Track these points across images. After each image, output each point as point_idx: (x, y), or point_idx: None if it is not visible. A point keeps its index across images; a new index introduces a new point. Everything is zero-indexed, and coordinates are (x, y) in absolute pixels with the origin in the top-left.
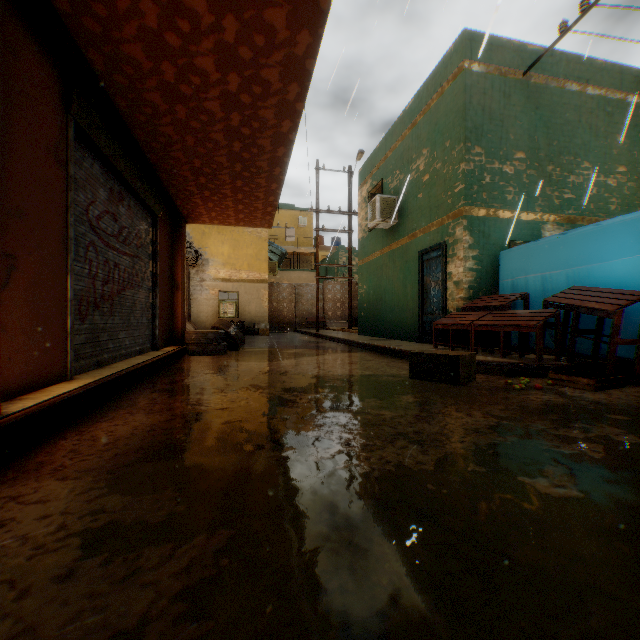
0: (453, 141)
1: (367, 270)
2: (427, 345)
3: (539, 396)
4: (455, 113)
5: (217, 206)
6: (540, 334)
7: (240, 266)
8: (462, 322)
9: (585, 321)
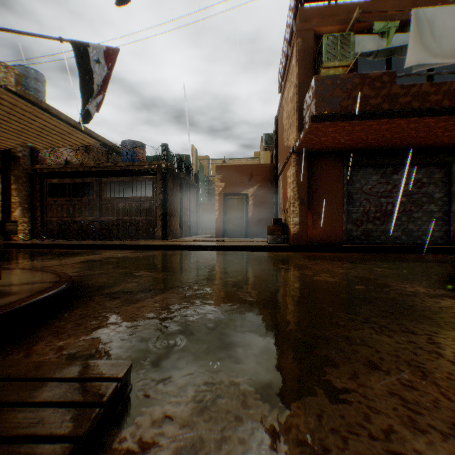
0: None
1: None
2: None
3: (420, 289)
4: None
5: None
6: None
7: None
8: None
9: None
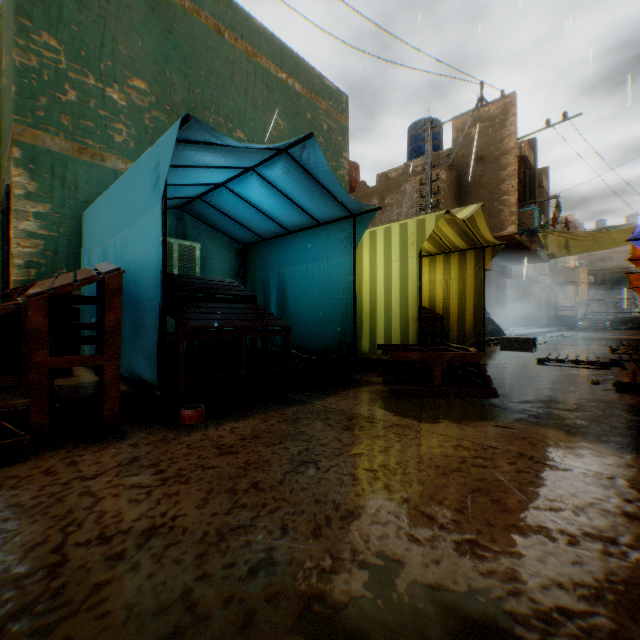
0: (13, 15)
1: None
2: None
3: None
4: None
5: None
6: None
7: None
8: None
9: (126, 321)
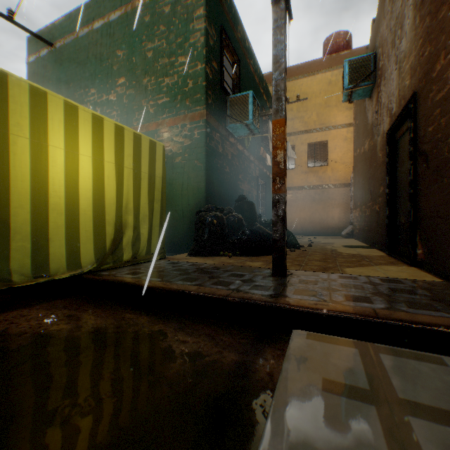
0: None
1: None
2: None
3: None
4: None
5: None
6: None
7: None
8: None
9: None
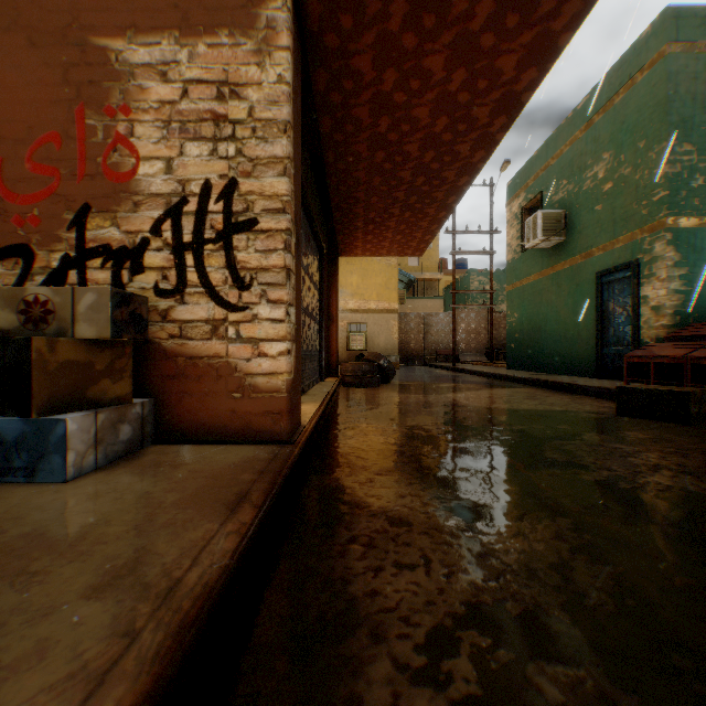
0: (648, 141)
1: (519, 296)
2: (610, 381)
3: None
4: (651, 107)
5: (375, 238)
6: None
7: (369, 296)
8: (668, 354)
9: None
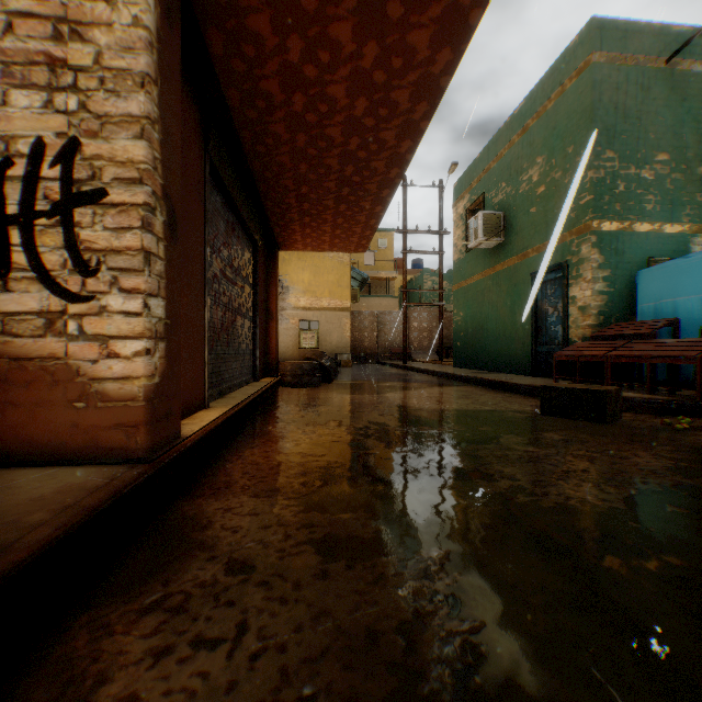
0: (577, 146)
1: (464, 295)
2: (543, 379)
3: None
4: (579, 114)
5: (314, 232)
6: (700, 367)
7: (321, 293)
8: (592, 353)
9: None
